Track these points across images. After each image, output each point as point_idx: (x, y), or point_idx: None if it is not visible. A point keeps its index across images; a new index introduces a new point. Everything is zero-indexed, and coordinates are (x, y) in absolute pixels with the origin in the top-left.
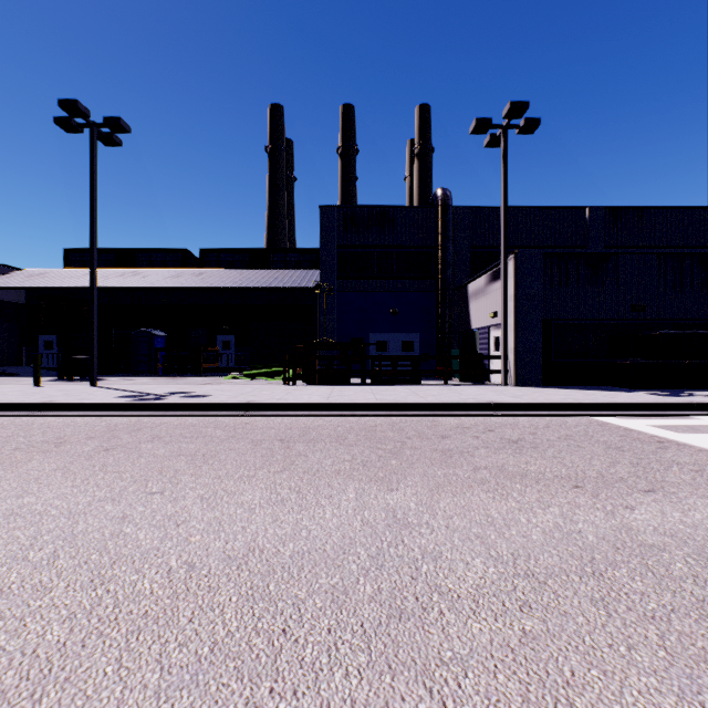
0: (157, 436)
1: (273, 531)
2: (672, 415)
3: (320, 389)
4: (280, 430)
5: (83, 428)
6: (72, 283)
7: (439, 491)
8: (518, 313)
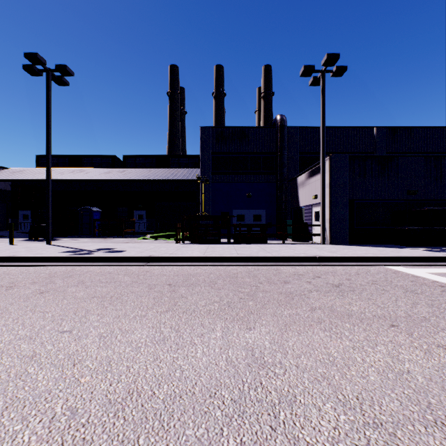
0: (82, 281)
1: (152, 371)
2: (441, 265)
3: (199, 247)
4: (170, 277)
5: (31, 275)
6: (39, 177)
7: (287, 330)
8: (332, 196)
